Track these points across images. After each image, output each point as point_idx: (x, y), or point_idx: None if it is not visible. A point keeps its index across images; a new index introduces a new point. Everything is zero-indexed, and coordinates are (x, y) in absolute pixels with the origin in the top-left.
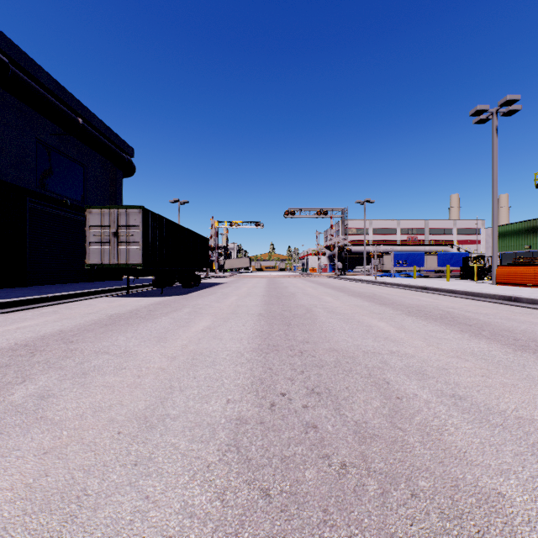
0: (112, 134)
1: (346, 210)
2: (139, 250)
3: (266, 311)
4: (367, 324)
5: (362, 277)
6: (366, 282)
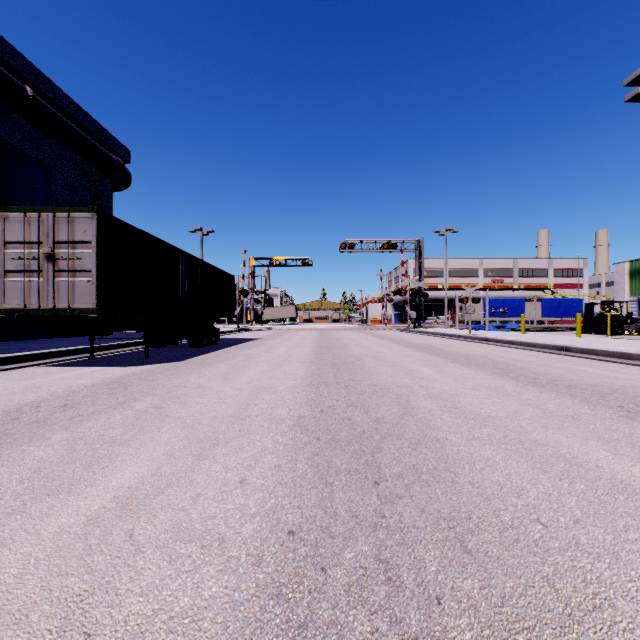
0: (92, 123)
1: (422, 242)
2: (92, 285)
3: (312, 408)
4: (611, 478)
5: (446, 331)
6: (456, 337)
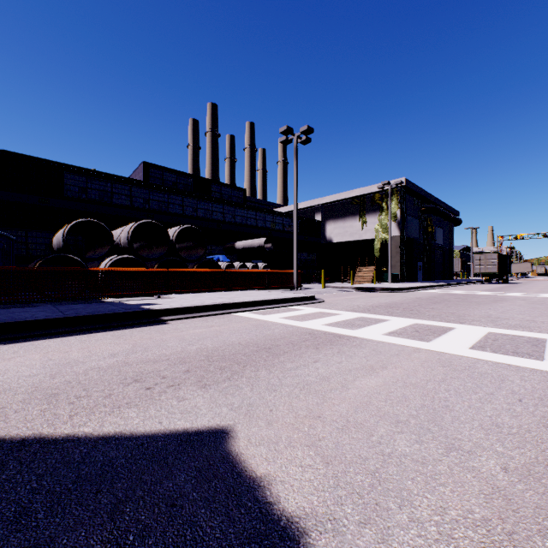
0: (454, 210)
1: None
2: (496, 268)
3: None
4: None
5: None
6: None
